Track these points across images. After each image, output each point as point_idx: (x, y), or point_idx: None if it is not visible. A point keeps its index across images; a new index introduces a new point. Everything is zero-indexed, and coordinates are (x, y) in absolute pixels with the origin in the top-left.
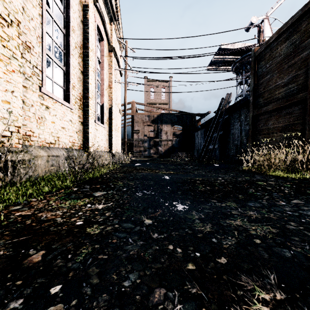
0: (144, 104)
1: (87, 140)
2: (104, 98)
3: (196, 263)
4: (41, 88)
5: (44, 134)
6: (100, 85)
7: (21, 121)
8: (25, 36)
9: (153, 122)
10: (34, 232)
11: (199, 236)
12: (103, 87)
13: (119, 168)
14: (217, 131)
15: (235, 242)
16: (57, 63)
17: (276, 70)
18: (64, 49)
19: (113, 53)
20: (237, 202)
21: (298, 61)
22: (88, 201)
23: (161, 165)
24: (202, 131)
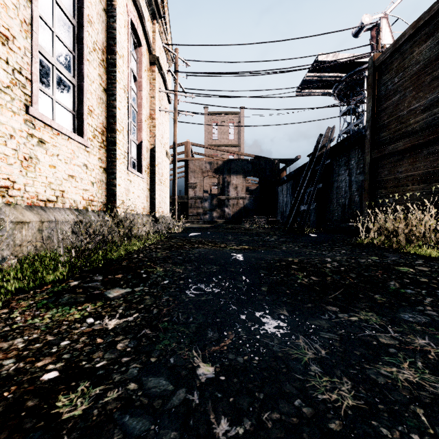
0: (204, 146)
1: (114, 196)
2: (143, 134)
3: None
4: (30, 109)
5: (35, 186)
6: (135, 114)
7: None
8: None
9: (216, 172)
10: None
11: (334, 431)
12: (141, 117)
13: (163, 240)
14: (313, 185)
15: None
16: (62, 72)
17: (410, 86)
18: (75, 50)
19: (157, 66)
20: (377, 311)
21: None
22: (92, 309)
23: (228, 235)
24: (289, 185)
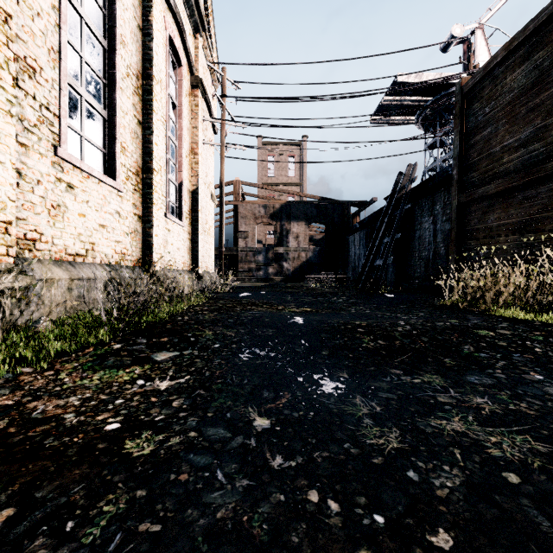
0: (257, 185)
1: (150, 249)
2: (184, 172)
3: (378, 550)
4: (58, 150)
5: (63, 238)
6: (175, 148)
7: (13, 212)
8: (25, 46)
9: (273, 218)
10: (5, 451)
11: (376, 464)
12: (182, 152)
13: (209, 301)
14: (390, 234)
15: (461, 482)
16: (92, 104)
17: (503, 118)
18: (105, 77)
19: (200, 90)
20: (443, 374)
21: (546, 100)
22: (141, 372)
23: (287, 296)
24: (363, 234)
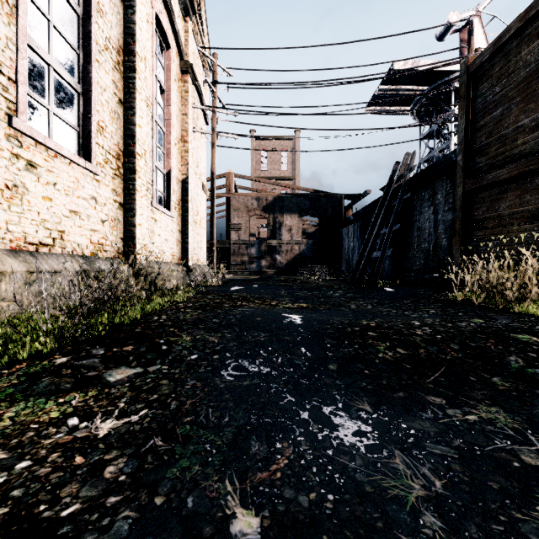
0: (250, 178)
1: (133, 239)
2: (172, 160)
3: None
4: (14, 120)
5: (22, 224)
6: (163, 135)
7: None
8: None
9: (266, 210)
10: None
11: None
12: (170, 139)
13: (196, 296)
14: (387, 225)
15: None
16: (62, 75)
17: (517, 96)
18: (79, 47)
19: (190, 76)
20: (503, 404)
21: None
22: (80, 402)
23: (281, 289)
24: (357, 227)
